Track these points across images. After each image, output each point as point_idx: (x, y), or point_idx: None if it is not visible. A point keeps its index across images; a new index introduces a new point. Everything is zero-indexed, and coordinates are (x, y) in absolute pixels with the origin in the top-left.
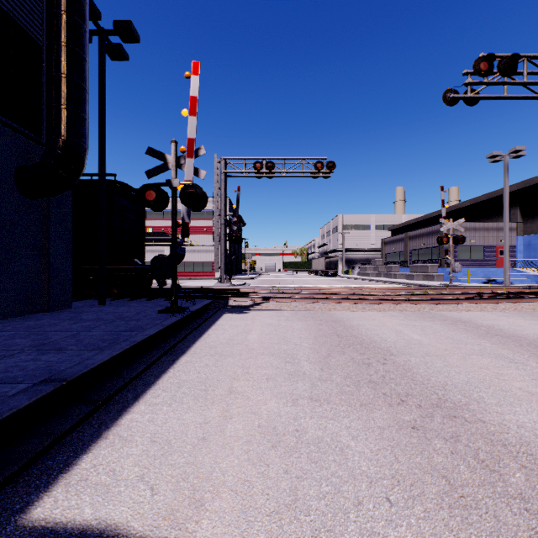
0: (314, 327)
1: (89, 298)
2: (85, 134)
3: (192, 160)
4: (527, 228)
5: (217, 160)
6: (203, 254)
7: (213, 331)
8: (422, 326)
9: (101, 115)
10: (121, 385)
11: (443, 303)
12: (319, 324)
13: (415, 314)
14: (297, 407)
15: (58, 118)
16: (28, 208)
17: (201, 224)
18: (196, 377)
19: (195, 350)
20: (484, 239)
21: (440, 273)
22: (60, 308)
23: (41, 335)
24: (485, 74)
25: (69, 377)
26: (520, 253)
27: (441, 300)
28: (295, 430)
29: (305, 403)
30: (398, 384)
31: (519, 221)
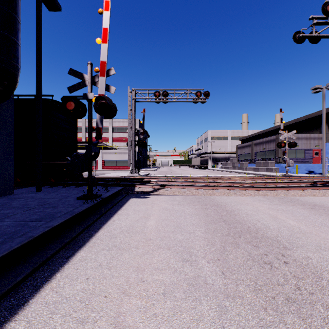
0: (202, 212)
1: (33, 185)
2: (16, 55)
3: (104, 78)
4: None
5: (129, 90)
6: (122, 155)
7: (117, 216)
8: (290, 211)
9: (37, 48)
10: None
11: (293, 189)
12: (205, 208)
13: (276, 199)
14: None
15: None
16: None
17: (121, 136)
18: (81, 288)
19: (95, 240)
20: (304, 145)
21: (276, 167)
22: (2, 195)
23: None
24: None
25: None
26: (328, 154)
27: (291, 187)
28: None
29: None
30: (325, 306)
31: (327, 133)
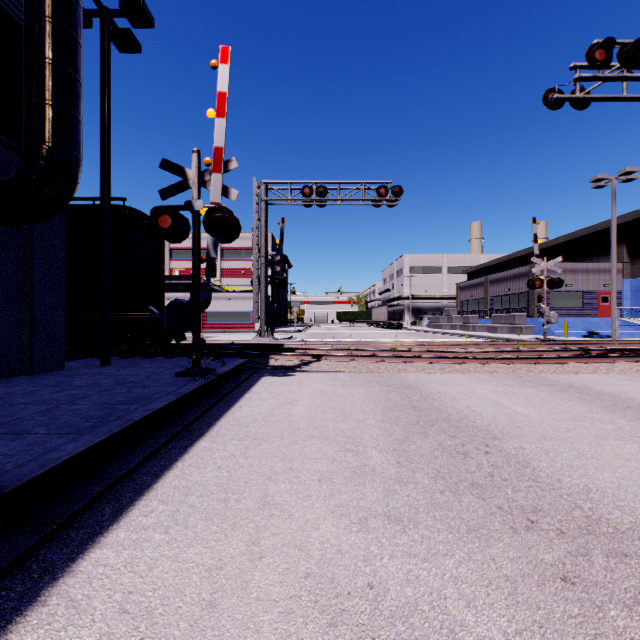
0: (381, 395)
1: (91, 355)
2: (77, 139)
3: (219, 175)
4: (635, 269)
5: (256, 184)
6: (240, 301)
7: (245, 402)
8: (524, 394)
9: (103, 120)
10: (97, 493)
11: (543, 362)
12: (386, 391)
13: (510, 378)
14: (367, 534)
15: (40, 118)
16: (2, 237)
17: (238, 266)
18: (214, 476)
19: (218, 430)
20: (583, 284)
21: (529, 325)
22: (48, 370)
23: (4, 410)
24: (601, 65)
25: (9, 484)
26: (627, 300)
27: (541, 359)
28: (367, 586)
29: (380, 527)
30: (516, 489)
31: (625, 261)
